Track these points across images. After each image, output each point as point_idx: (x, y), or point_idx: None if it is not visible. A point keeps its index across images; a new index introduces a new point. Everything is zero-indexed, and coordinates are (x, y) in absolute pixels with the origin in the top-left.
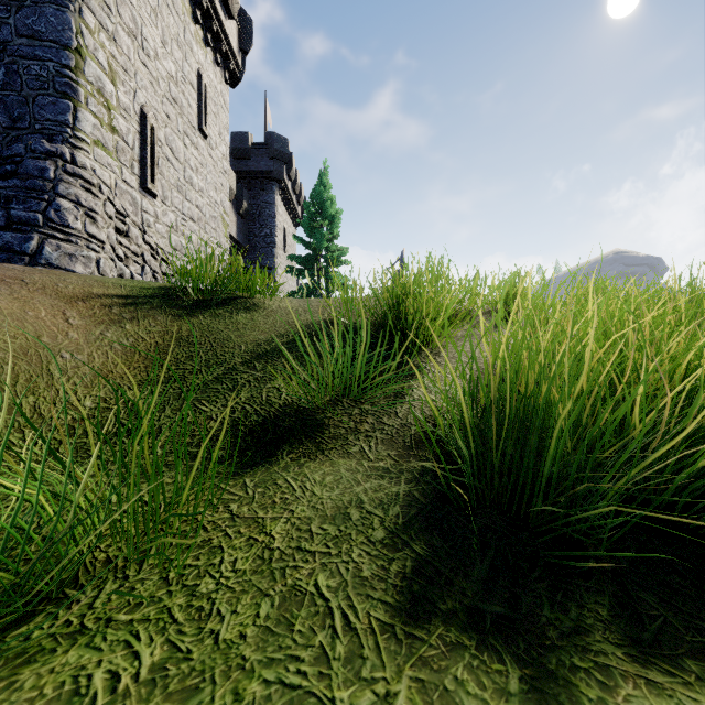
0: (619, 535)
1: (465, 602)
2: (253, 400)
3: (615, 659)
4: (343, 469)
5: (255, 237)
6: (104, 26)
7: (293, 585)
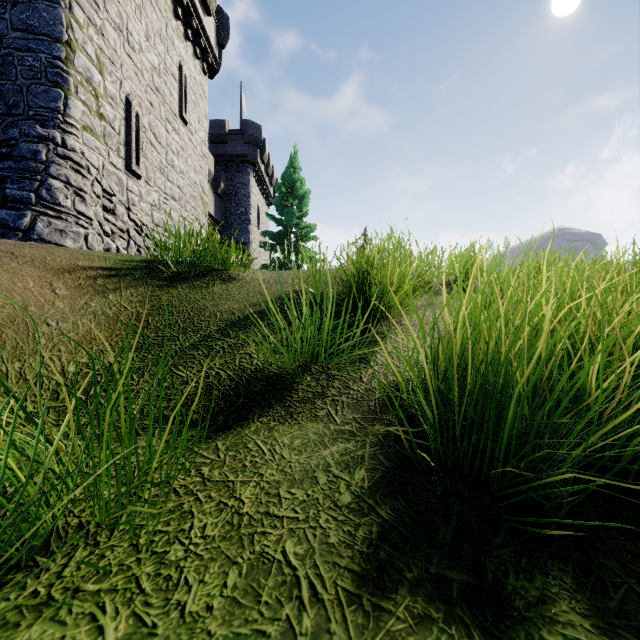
0: (579, 500)
1: (431, 569)
2: (227, 365)
3: (583, 631)
4: (310, 433)
5: (231, 215)
6: (92, 22)
7: (261, 552)
